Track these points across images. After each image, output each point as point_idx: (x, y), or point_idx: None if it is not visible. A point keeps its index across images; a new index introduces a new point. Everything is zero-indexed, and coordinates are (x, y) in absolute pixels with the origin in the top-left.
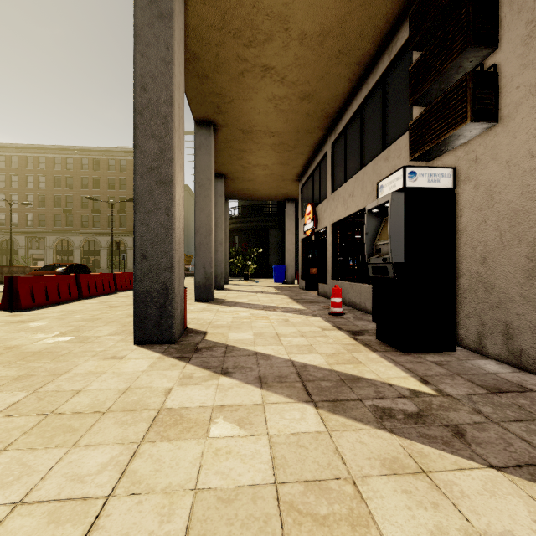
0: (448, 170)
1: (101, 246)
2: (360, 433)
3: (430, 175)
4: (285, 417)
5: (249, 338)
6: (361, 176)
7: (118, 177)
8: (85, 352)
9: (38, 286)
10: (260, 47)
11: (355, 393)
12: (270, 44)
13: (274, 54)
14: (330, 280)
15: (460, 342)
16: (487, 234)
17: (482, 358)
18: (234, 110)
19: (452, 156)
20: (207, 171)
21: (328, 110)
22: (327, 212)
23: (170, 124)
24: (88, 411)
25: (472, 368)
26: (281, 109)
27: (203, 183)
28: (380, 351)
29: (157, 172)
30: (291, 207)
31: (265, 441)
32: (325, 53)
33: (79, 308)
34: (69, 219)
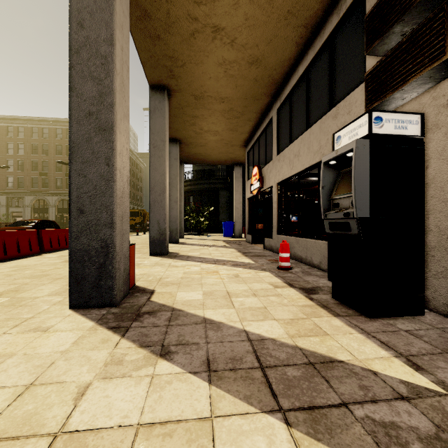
0: (416, 116)
1: None
2: None
3: (397, 121)
4: None
5: (198, 299)
6: (307, 136)
7: None
8: (8, 320)
9: None
10: (211, 4)
11: (335, 390)
12: (220, 1)
13: (224, 12)
14: (275, 235)
15: (425, 303)
16: None
17: None
18: (186, 74)
19: (415, 104)
20: (161, 133)
21: (275, 76)
22: (272, 172)
23: (110, 65)
24: None
25: None
26: (231, 74)
27: (157, 144)
28: (342, 315)
29: (95, 118)
30: (238, 170)
31: None
32: (274, 13)
33: (34, 263)
34: (45, 182)
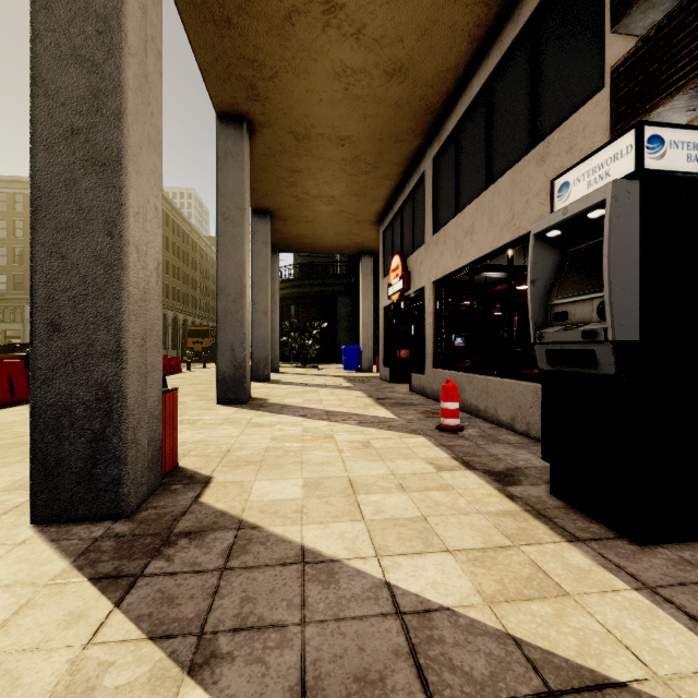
0: None
1: None
2: None
3: (693, 146)
4: None
5: (292, 498)
6: (488, 198)
7: None
8: None
9: None
10: None
11: None
12: None
13: None
14: (431, 368)
15: None
16: None
17: None
18: (279, 94)
19: None
20: (237, 195)
21: (431, 99)
22: (425, 264)
23: (115, 35)
24: None
25: None
26: (356, 94)
27: (230, 215)
28: (583, 538)
29: (84, 141)
30: (367, 263)
31: None
32: None
33: (10, 419)
34: None
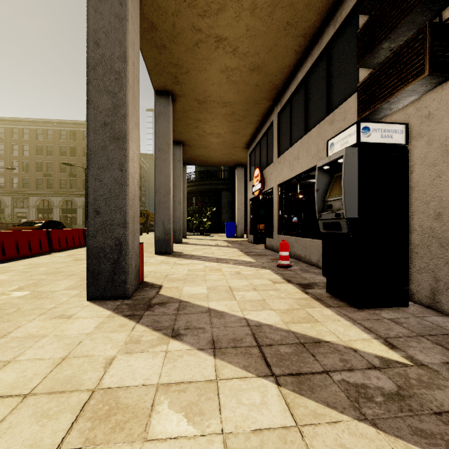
0: (401, 126)
1: (77, 206)
2: (338, 428)
3: (384, 131)
4: (242, 401)
5: (202, 293)
6: (306, 140)
7: None
8: (34, 309)
9: (8, 241)
10: (214, 17)
11: (319, 362)
12: (223, 14)
13: (226, 24)
14: (276, 234)
15: (410, 296)
16: (442, 190)
17: (438, 314)
18: (190, 80)
19: (402, 114)
20: (166, 136)
21: (275, 82)
22: (273, 174)
23: (123, 80)
24: (6, 395)
25: (433, 327)
26: (233, 80)
27: (162, 148)
28: (334, 306)
29: (110, 128)
30: (240, 171)
31: (219, 446)
32: (274, 24)
33: (46, 261)
34: (49, 182)
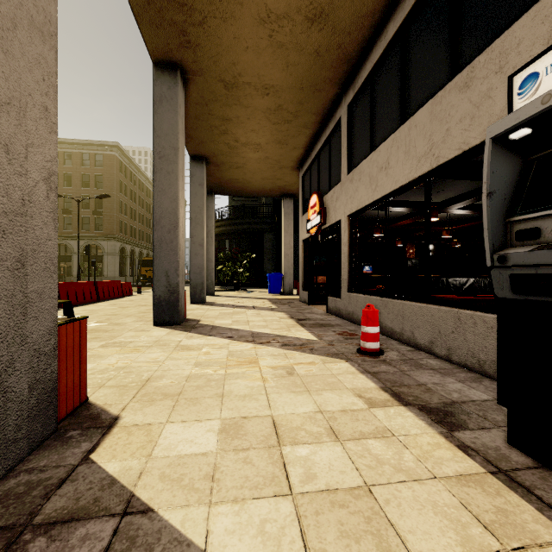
0: None
1: (74, 251)
2: None
3: None
4: None
5: (204, 452)
6: (404, 133)
7: (93, 174)
8: None
9: None
10: None
11: None
12: None
13: None
14: (346, 292)
15: None
16: None
17: None
18: (208, 40)
19: None
20: (171, 135)
21: (347, 48)
22: (340, 200)
23: None
24: None
25: None
26: (279, 41)
27: (165, 153)
28: None
29: None
30: (288, 204)
31: None
32: None
33: None
34: None
